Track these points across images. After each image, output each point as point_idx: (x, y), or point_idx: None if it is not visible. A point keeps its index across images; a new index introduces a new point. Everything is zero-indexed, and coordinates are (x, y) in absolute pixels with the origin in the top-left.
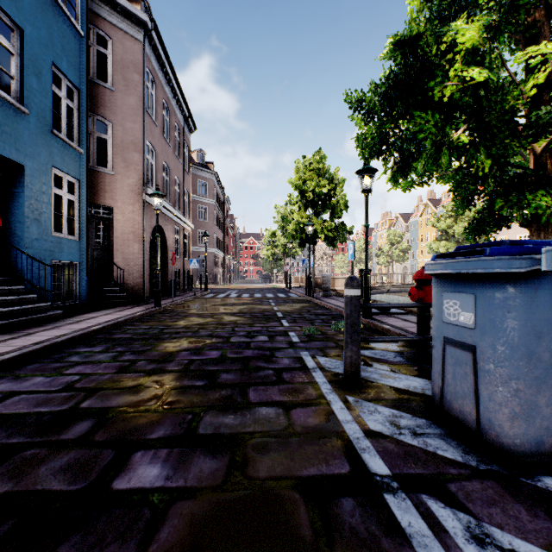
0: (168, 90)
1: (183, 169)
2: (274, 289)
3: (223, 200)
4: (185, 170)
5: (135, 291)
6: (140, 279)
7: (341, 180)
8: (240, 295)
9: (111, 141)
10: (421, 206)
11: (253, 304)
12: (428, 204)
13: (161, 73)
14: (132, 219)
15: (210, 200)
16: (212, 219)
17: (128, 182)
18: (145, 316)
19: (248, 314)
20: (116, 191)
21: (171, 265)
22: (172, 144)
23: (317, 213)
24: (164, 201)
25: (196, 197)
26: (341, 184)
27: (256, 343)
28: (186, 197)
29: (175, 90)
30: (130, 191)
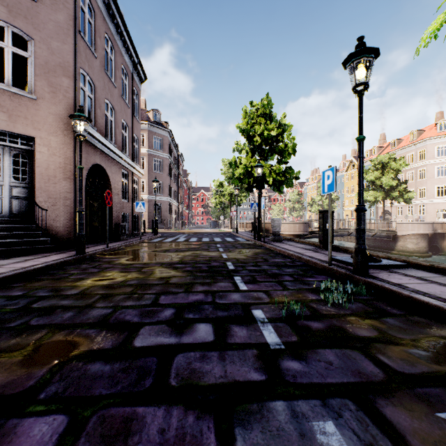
0: (112, 27)
1: (132, 115)
2: (222, 233)
3: (177, 156)
4: (135, 116)
5: (64, 236)
6: (70, 222)
7: (288, 126)
8: (188, 239)
9: (32, 61)
10: (346, 163)
11: (198, 250)
12: (353, 161)
13: (102, 4)
14: (60, 153)
15: (165, 154)
16: (166, 171)
17: (55, 110)
18: (49, 269)
19: (190, 265)
20: (38, 118)
21: (116, 208)
22: (117, 85)
23: (265, 158)
24: (104, 139)
25: (152, 152)
26: (289, 127)
27: (185, 359)
28: (136, 143)
29: (121, 30)
30: (58, 121)
